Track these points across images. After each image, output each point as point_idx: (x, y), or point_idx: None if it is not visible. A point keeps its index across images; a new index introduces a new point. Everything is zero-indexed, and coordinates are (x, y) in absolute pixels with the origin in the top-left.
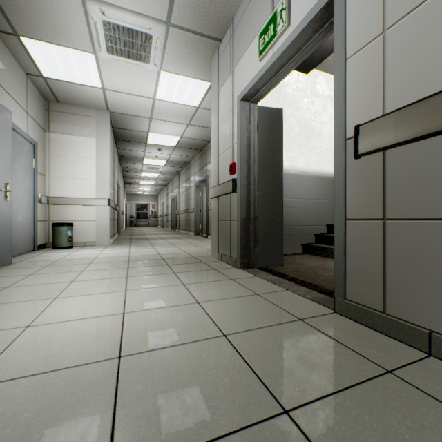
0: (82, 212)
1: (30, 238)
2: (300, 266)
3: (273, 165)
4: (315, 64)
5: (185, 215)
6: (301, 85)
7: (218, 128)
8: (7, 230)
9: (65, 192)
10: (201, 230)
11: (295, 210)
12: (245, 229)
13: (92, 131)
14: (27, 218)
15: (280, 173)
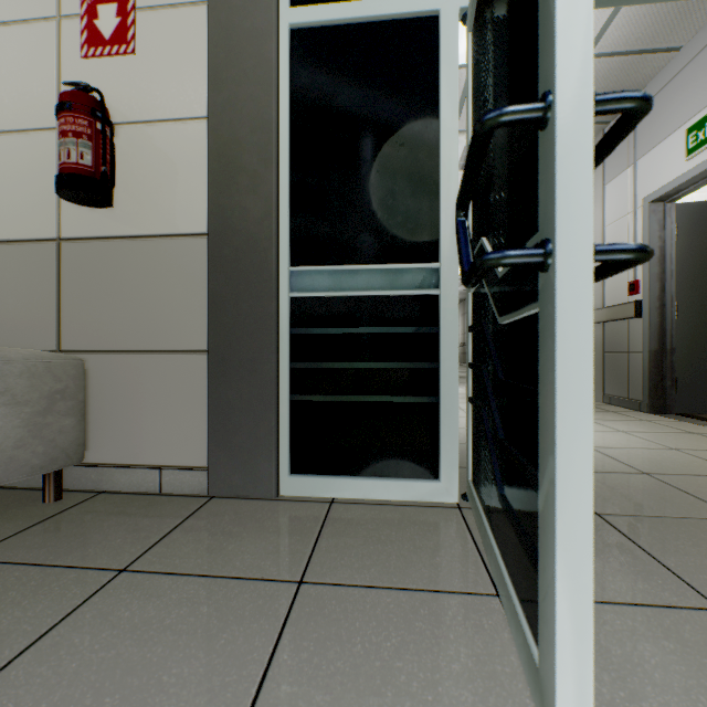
0: None
1: None
2: None
3: (702, 278)
4: None
5: None
6: None
7: (603, 234)
8: None
9: None
10: None
11: None
12: (656, 364)
13: None
14: None
15: None
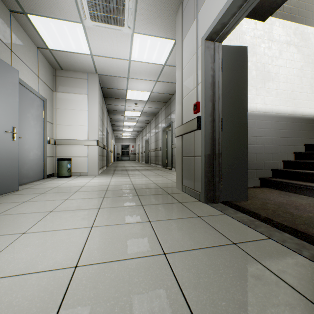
0: (78, 150)
1: (40, 169)
2: (266, 202)
3: (237, 102)
4: (274, 9)
5: (154, 153)
6: (258, 32)
7: (182, 74)
8: (14, 164)
9: (66, 135)
10: (166, 164)
11: (253, 147)
12: (209, 165)
13: (85, 90)
14: (38, 155)
15: (245, 109)
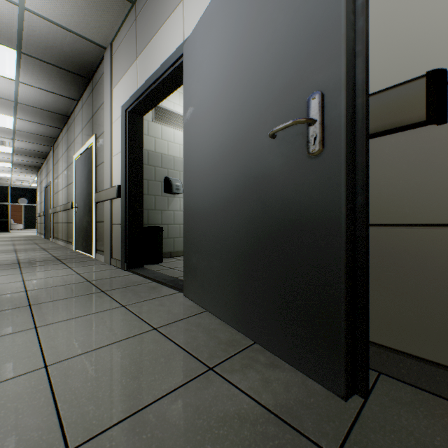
0: None
1: None
2: None
3: None
4: None
5: None
6: None
7: None
8: None
9: None
10: None
11: None
12: None
13: None
14: None
15: None
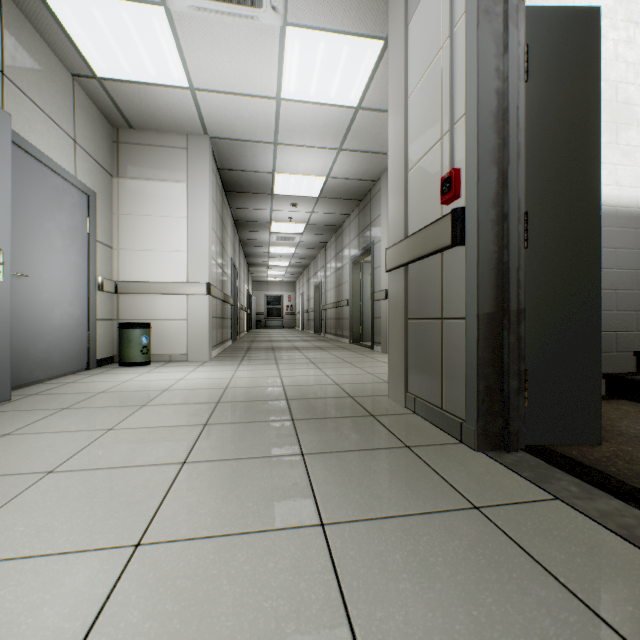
0: (167, 305)
1: (79, 349)
2: None
3: (570, 165)
4: None
5: (334, 311)
6: (601, 3)
7: (406, 110)
8: None
9: (141, 273)
10: (360, 335)
11: None
12: (492, 343)
13: (181, 172)
14: (73, 316)
15: (592, 185)
